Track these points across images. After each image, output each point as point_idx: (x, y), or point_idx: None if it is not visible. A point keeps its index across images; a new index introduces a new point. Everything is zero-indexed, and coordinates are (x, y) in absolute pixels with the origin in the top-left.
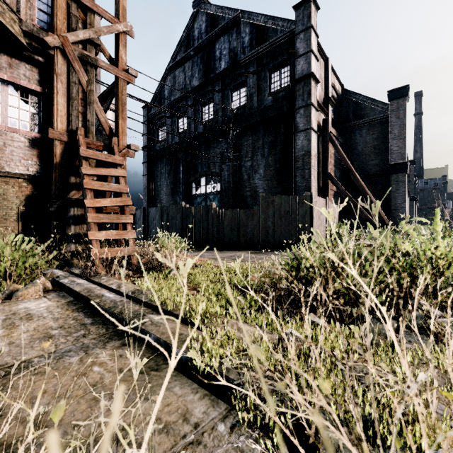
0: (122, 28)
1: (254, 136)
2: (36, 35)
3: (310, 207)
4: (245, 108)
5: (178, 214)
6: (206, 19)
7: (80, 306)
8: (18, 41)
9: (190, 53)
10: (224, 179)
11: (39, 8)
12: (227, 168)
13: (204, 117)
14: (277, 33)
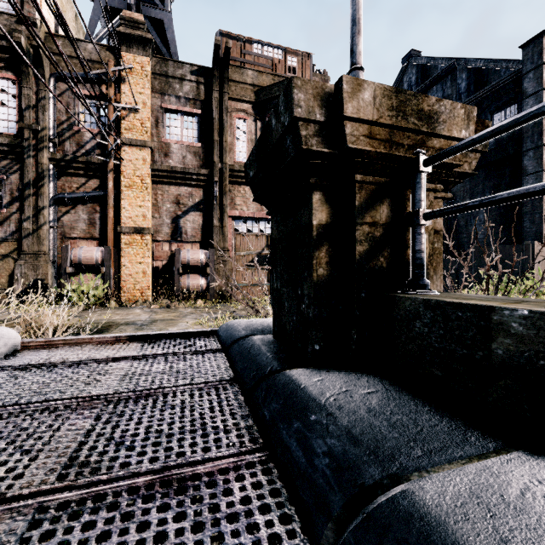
0: None
1: (472, 182)
2: None
3: (531, 255)
4: None
5: None
6: (416, 71)
7: None
8: None
9: None
10: None
11: None
12: None
13: None
14: (499, 74)
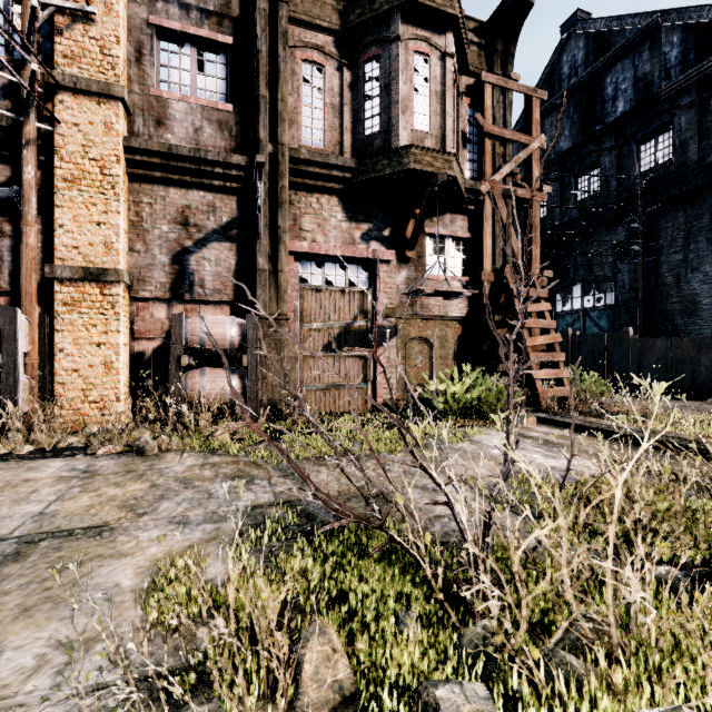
0: (536, 145)
1: (690, 211)
2: (473, 188)
3: None
4: (668, 167)
5: (560, 345)
6: (585, 43)
7: (594, 435)
8: (463, 200)
9: (553, 103)
10: (622, 286)
11: (467, 158)
12: (629, 268)
13: (580, 193)
14: None
